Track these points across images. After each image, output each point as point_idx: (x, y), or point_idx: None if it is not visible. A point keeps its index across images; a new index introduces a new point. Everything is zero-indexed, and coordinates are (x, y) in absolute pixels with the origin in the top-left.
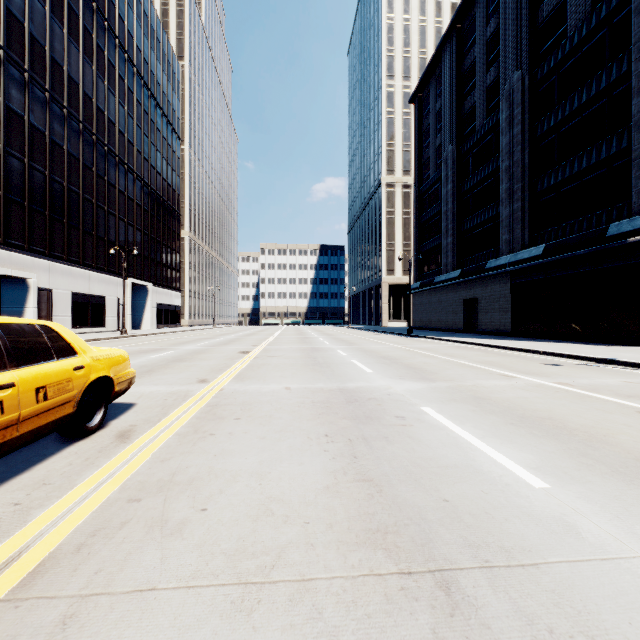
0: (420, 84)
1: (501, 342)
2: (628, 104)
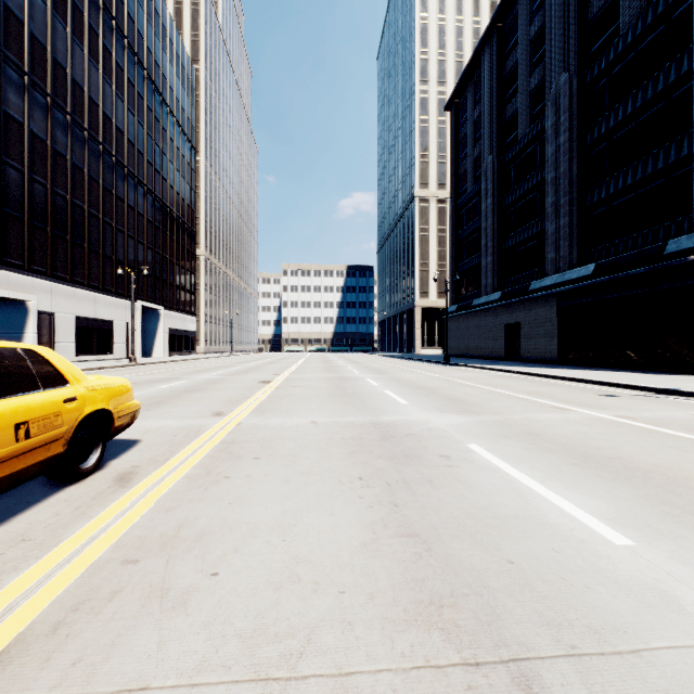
0: (457, 89)
1: (548, 371)
2: (688, 108)
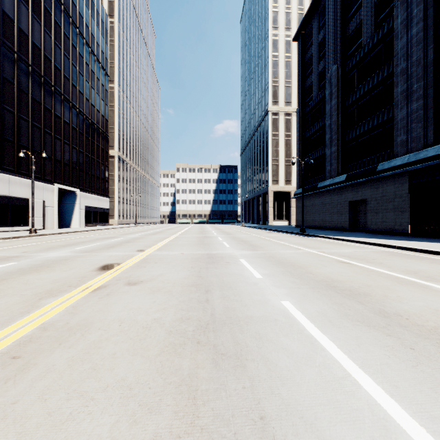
0: (304, 21)
1: (432, 246)
2: None
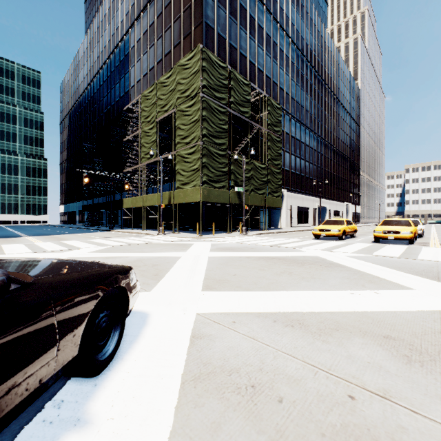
0: None
1: None
2: None
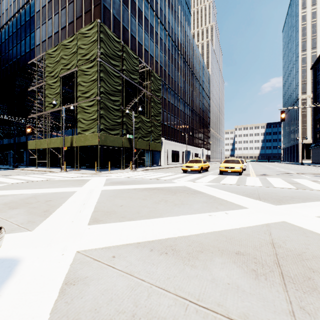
0: (314, 64)
1: None
2: None
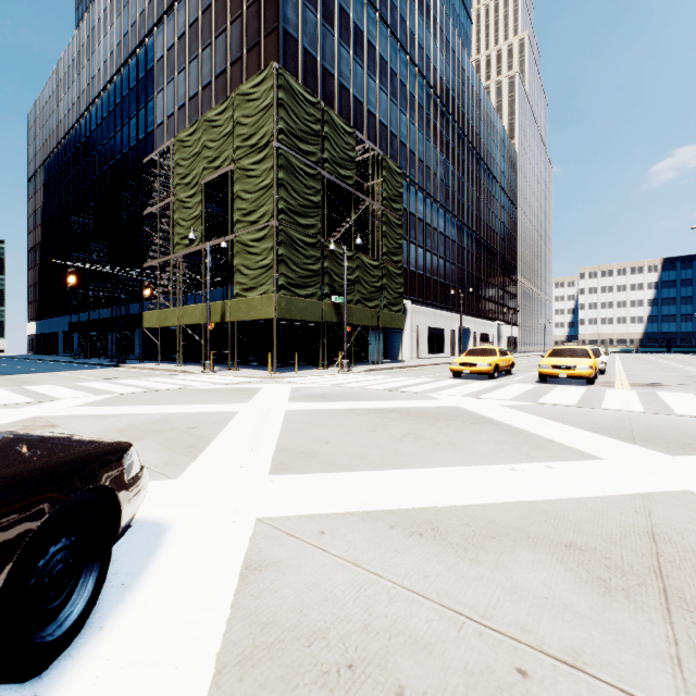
0: None
1: None
2: None
